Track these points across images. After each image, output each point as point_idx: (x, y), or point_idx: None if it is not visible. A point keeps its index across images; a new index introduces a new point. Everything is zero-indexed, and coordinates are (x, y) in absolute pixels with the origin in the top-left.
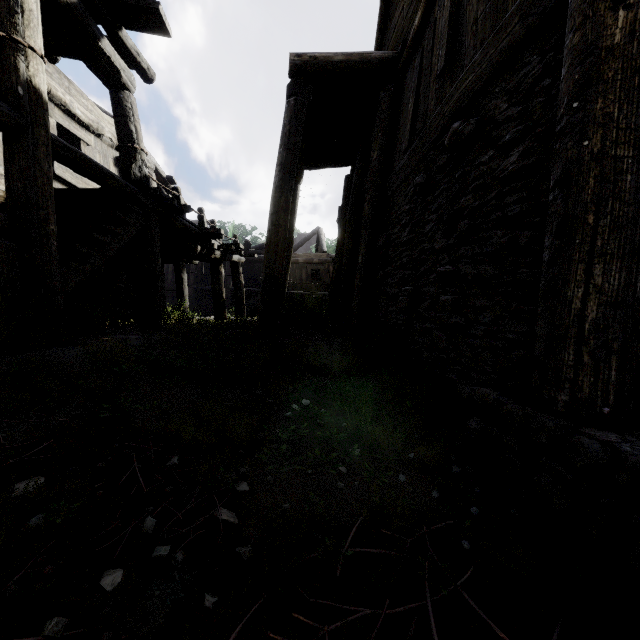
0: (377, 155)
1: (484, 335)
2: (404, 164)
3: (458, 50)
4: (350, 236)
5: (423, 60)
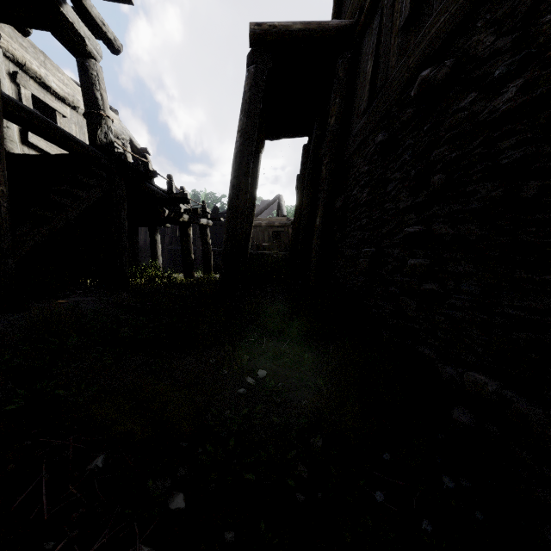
0: (334, 120)
1: (470, 307)
2: (363, 125)
3: None
4: (308, 200)
5: (382, 20)
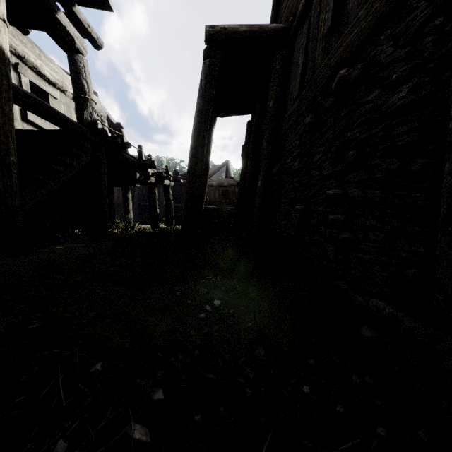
0: (273, 103)
1: (374, 251)
2: (295, 109)
3: (342, 11)
4: (251, 166)
5: (310, 26)
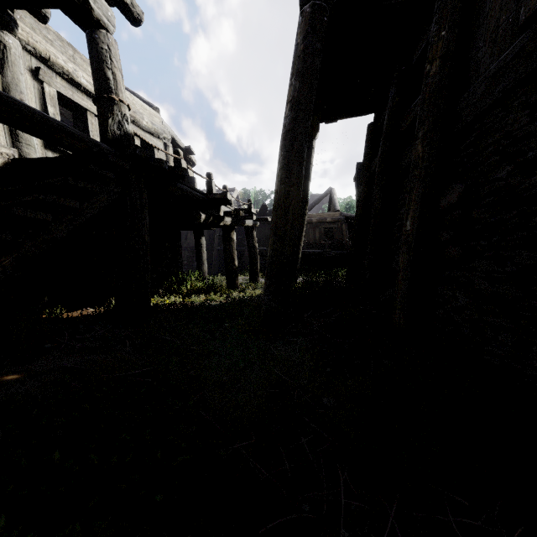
0: (438, 65)
1: None
2: (524, 46)
3: None
4: (381, 193)
5: None
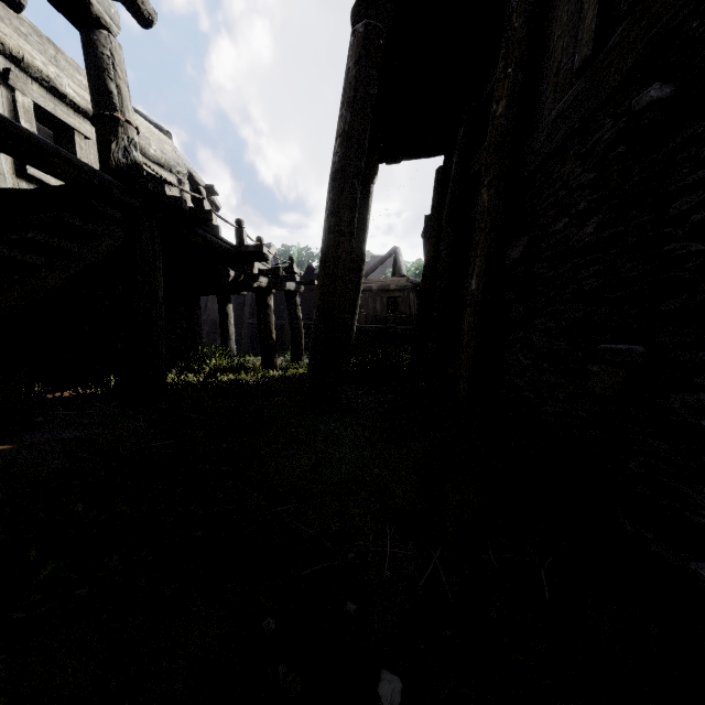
0: (505, 106)
1: None
2: (578, 95)
3: None
4: (448, 249)
5: None
